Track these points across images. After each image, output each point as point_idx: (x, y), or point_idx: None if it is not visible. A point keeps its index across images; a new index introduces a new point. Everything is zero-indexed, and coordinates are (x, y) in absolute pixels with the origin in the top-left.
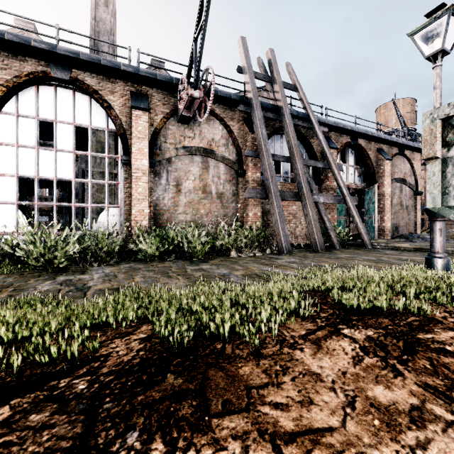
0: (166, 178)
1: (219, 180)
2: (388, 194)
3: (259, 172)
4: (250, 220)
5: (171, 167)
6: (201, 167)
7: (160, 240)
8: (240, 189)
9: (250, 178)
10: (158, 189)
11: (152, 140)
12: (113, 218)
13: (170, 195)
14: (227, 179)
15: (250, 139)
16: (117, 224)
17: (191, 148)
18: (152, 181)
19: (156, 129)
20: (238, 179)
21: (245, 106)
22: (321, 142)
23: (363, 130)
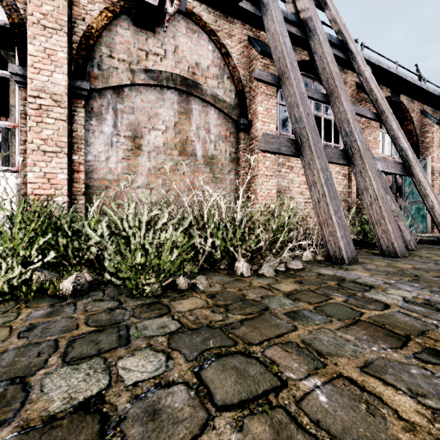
0: (112, 123)
1: (208, 135)
2: (437, 170)
3: (274, 123)
4: (259, 200)
5: (122, 105)
6: (177, 109)
7: (52, 235)
8: (242, 150)
9: (259, 131)
10: (97, 142)
11: (81, 47)
12: (4, 191)
13: (121, 154)
14: (221, 134)
15: (259, 66)
16: (12, 204)
17: (159, 74)
18: (83, 125)
19: (90, 28)
20: (239, 136)
21: (252, 5)
22: (368, 81)
23: (412, 78)
